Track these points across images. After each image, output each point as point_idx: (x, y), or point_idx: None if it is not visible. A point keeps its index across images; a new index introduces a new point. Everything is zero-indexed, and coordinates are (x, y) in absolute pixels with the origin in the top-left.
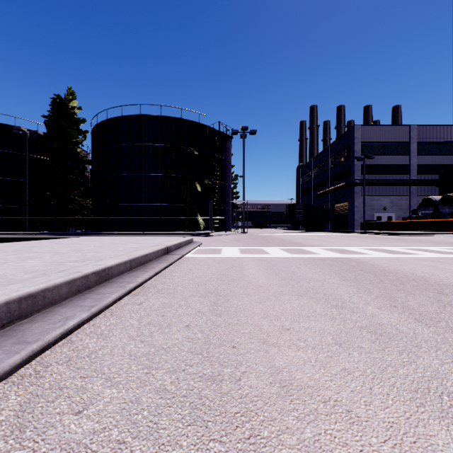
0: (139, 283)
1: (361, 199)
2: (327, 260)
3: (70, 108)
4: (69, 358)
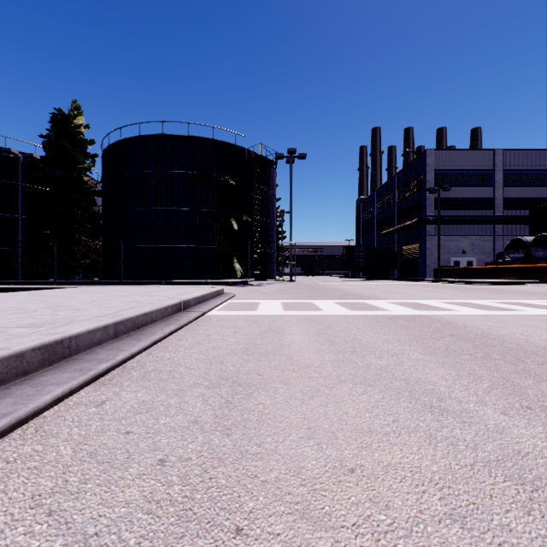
0: (117, 361)
1: (435, 240)
2: (400, 320)
3: (75, 126)
4: None
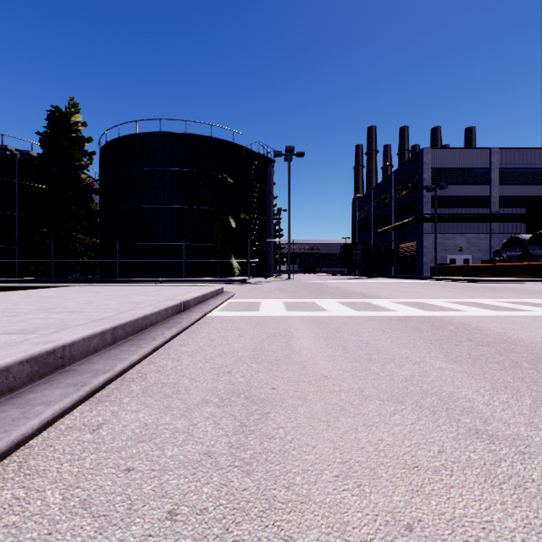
0: (115, 373)
1: (431, 238)
2: (410, 322)
3: (72, 124)
4: None
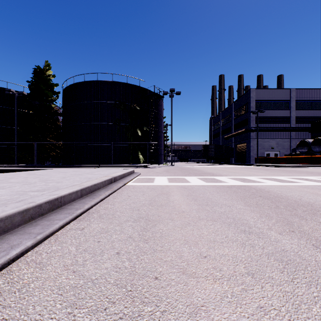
0: (85, 209)
1: (255, 141)
2: (233, 188)
3: (47, 76)
4: (1, 293)
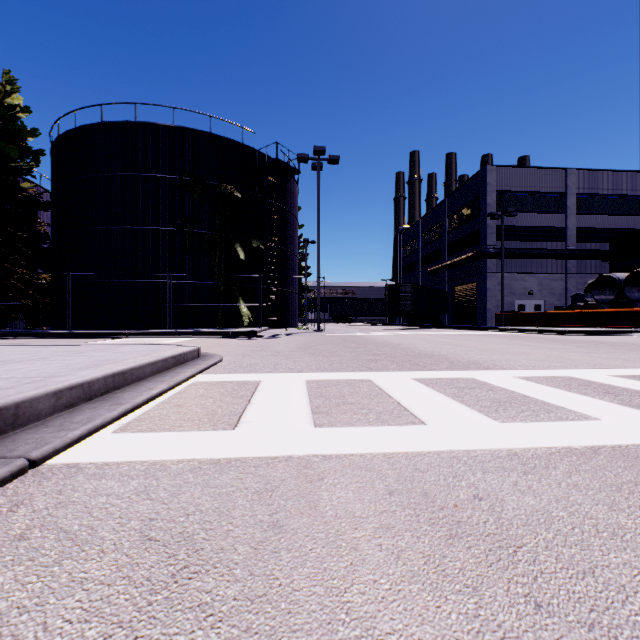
0: None
1: (496, 278)
2: None
3: (7, 108)
4: None
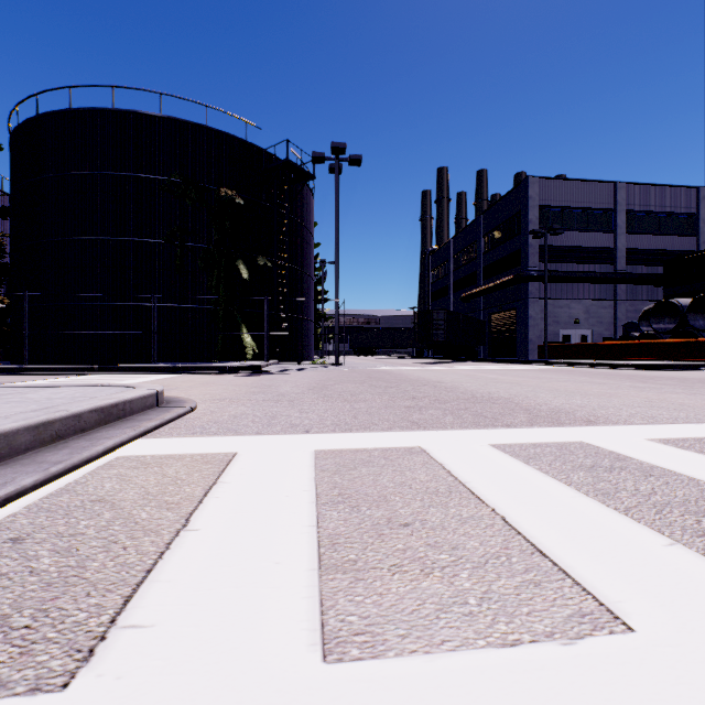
0: None
1: (539, 304)
2: None
3: None
4: None
